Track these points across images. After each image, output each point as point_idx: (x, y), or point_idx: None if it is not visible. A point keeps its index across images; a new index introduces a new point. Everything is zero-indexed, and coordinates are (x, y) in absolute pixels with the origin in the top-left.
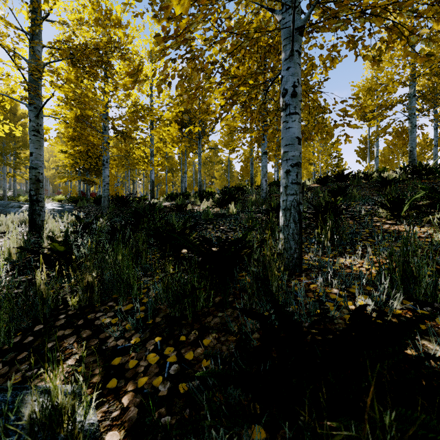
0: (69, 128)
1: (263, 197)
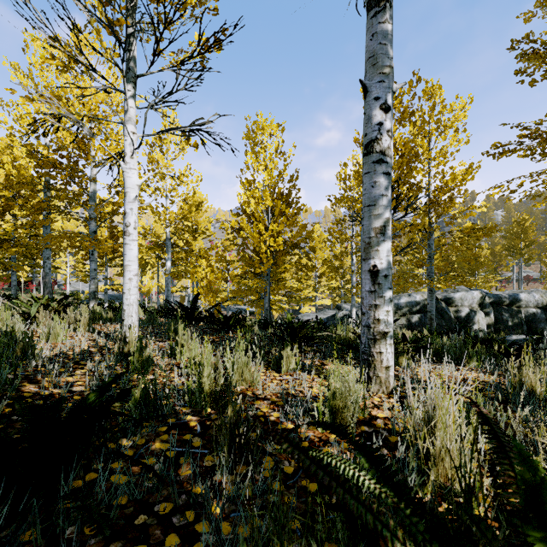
0: None
1: None
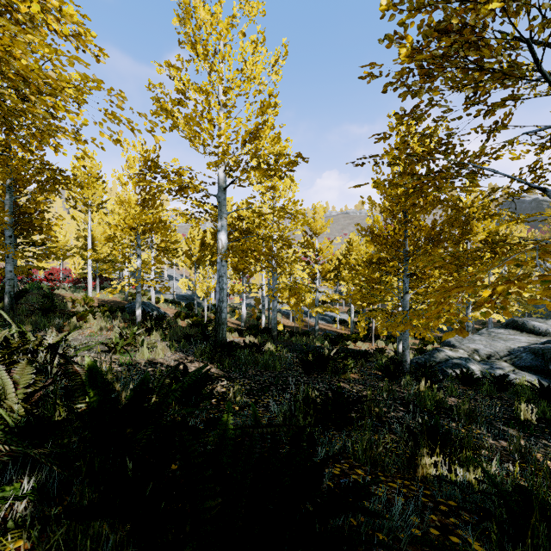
0: None
1: None
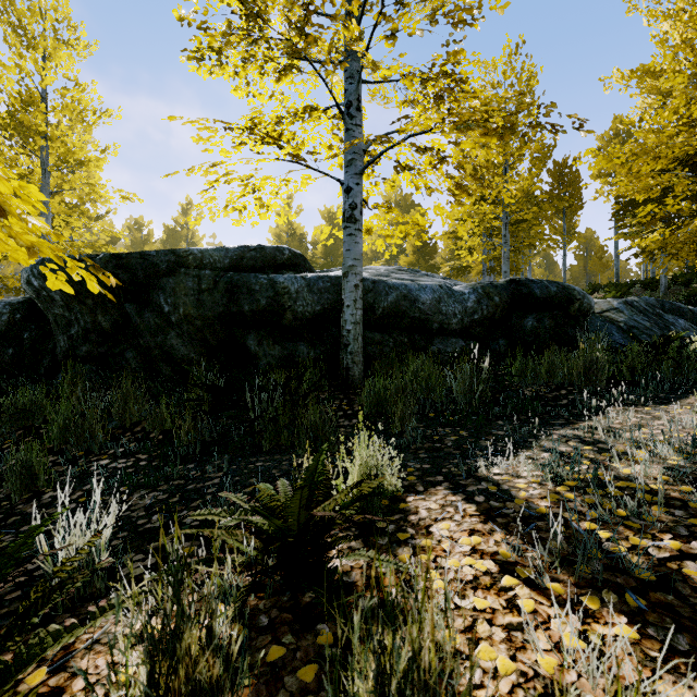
0: (413, 241)
1: (663, 292)
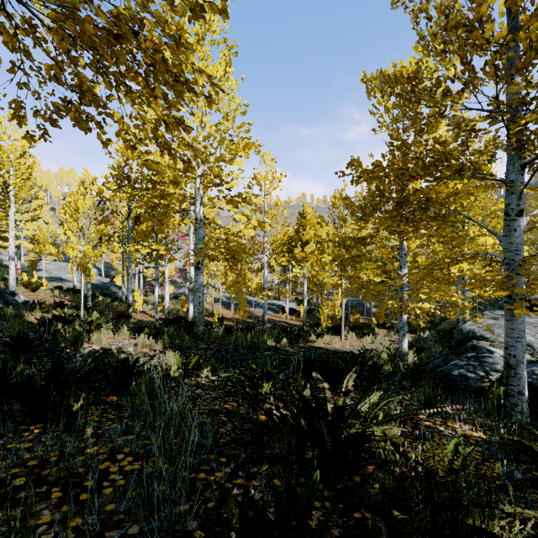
0: None
1: None
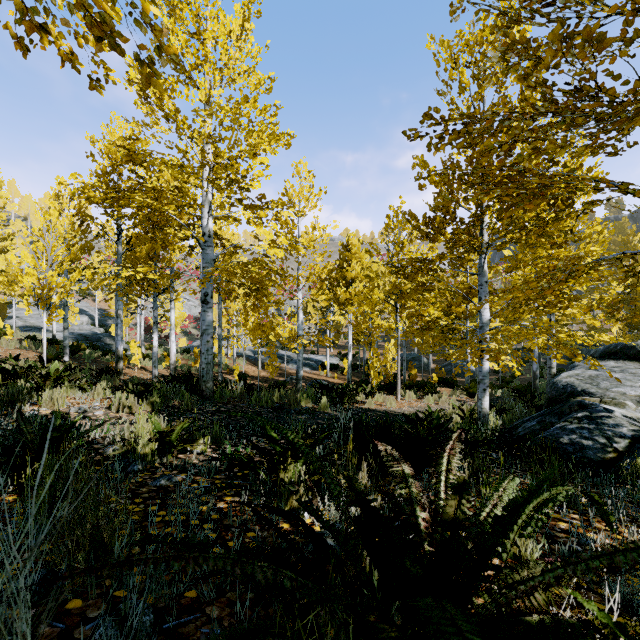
0: None
1: None
